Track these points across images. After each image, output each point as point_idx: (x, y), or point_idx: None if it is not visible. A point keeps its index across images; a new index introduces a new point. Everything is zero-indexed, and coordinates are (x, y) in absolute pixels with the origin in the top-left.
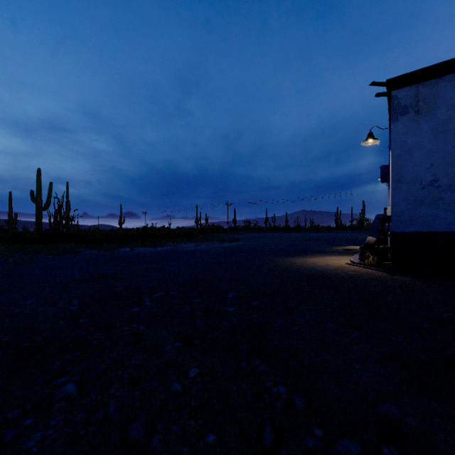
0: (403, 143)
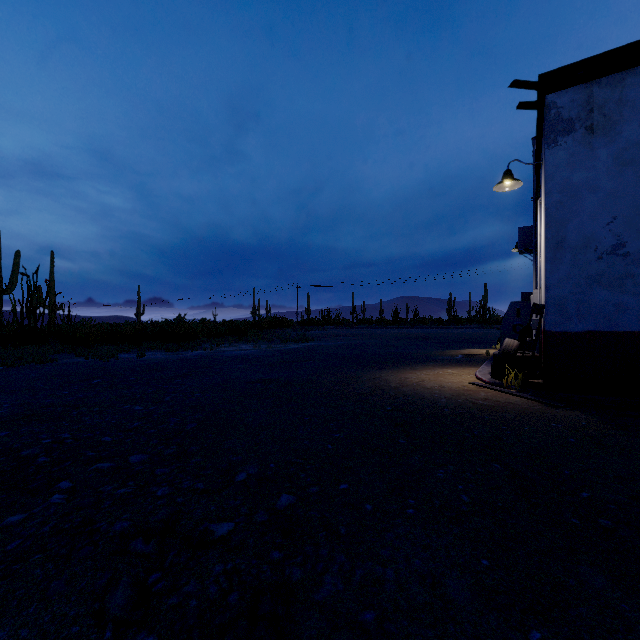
0: (566, 182)
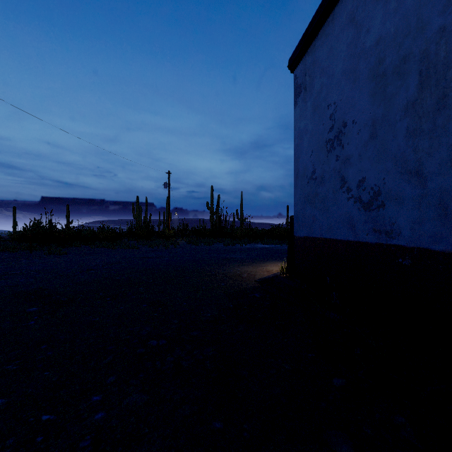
0: (299, 130)
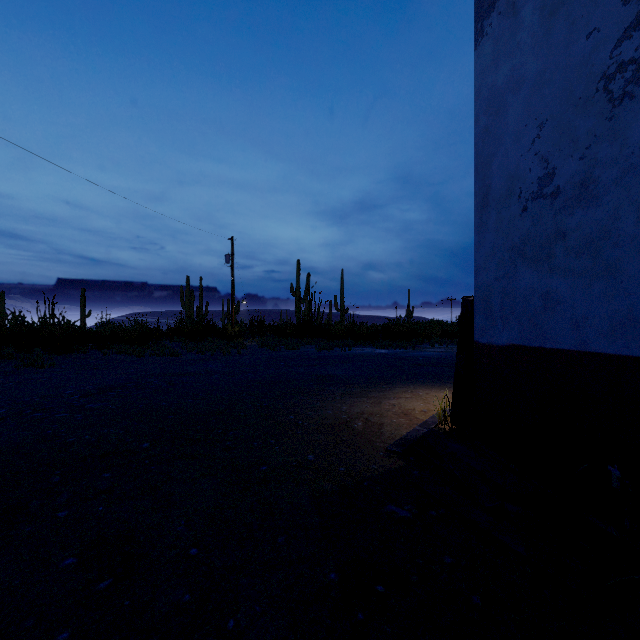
0: (490, 91)
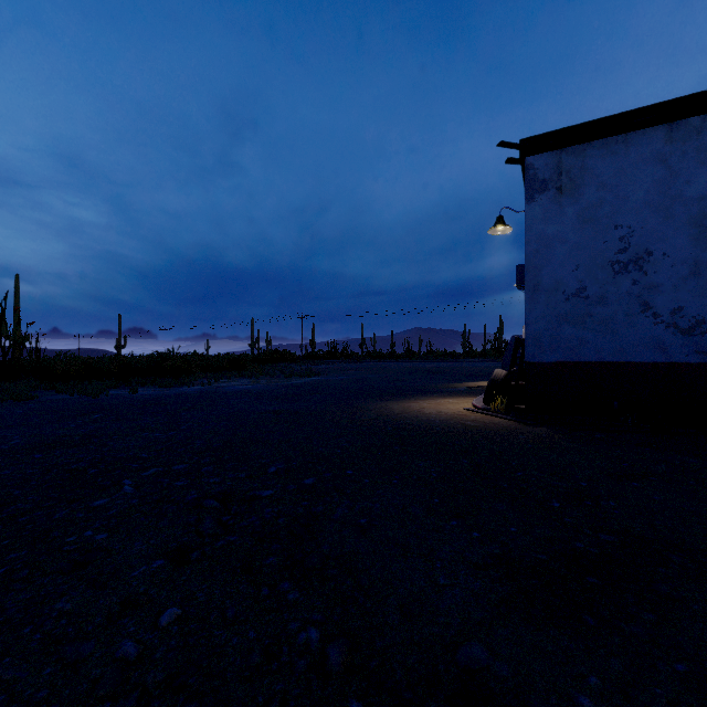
0: (541, 233)
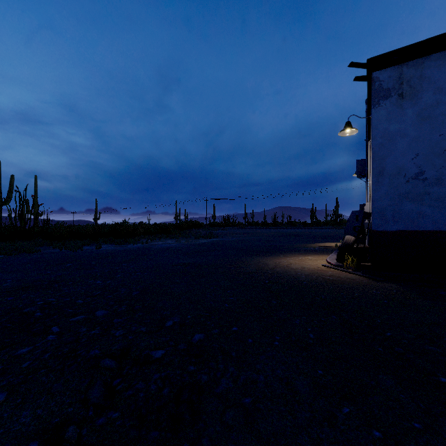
0: (385, 130)
